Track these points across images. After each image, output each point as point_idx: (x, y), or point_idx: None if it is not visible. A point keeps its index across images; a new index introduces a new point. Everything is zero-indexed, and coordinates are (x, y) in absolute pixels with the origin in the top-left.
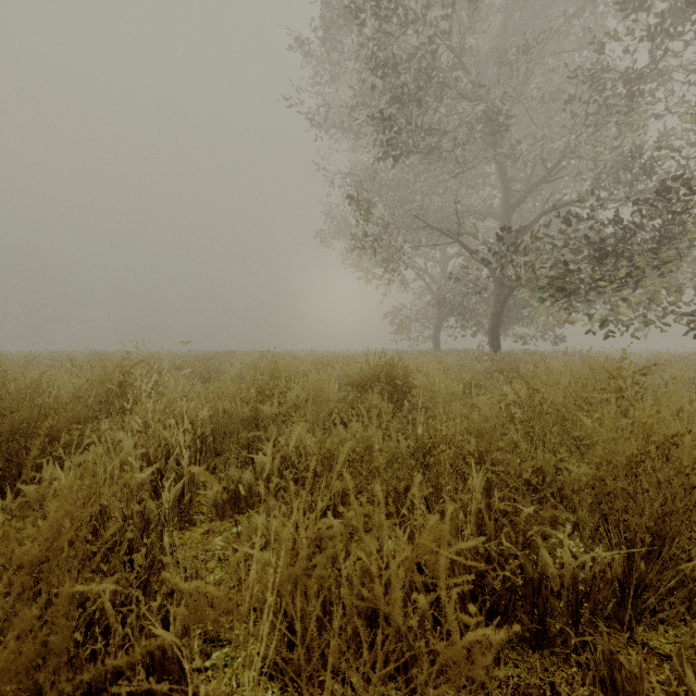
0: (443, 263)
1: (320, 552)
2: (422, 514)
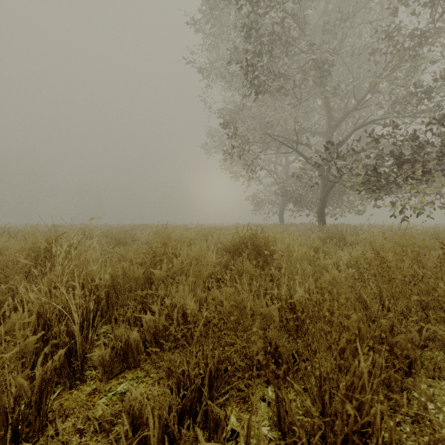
0: (285, 166)
1: (196, 420)
2: (300, 396)
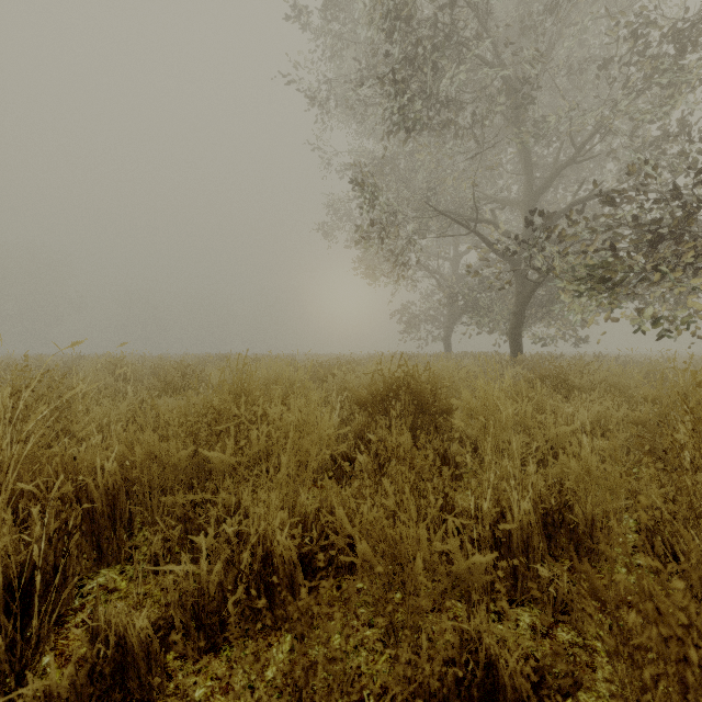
0: (454, 260)
1: None
2: None
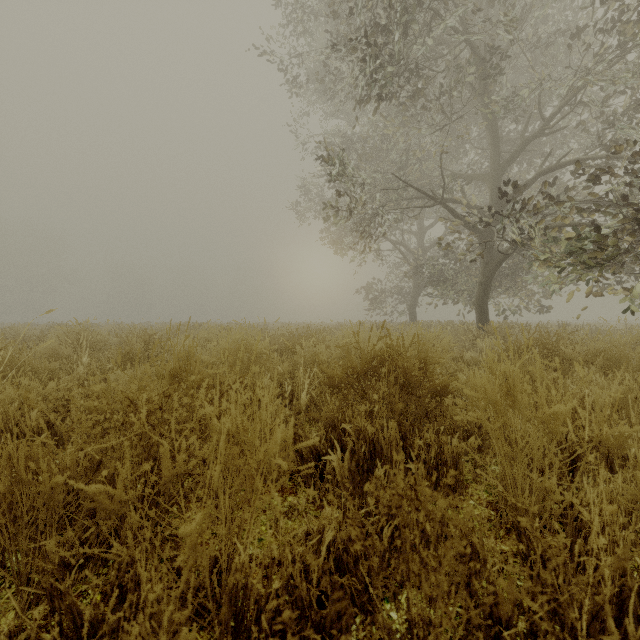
0: (419, 234)
1: None
2: None
